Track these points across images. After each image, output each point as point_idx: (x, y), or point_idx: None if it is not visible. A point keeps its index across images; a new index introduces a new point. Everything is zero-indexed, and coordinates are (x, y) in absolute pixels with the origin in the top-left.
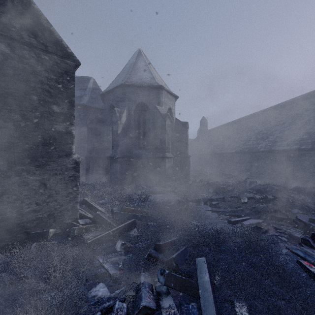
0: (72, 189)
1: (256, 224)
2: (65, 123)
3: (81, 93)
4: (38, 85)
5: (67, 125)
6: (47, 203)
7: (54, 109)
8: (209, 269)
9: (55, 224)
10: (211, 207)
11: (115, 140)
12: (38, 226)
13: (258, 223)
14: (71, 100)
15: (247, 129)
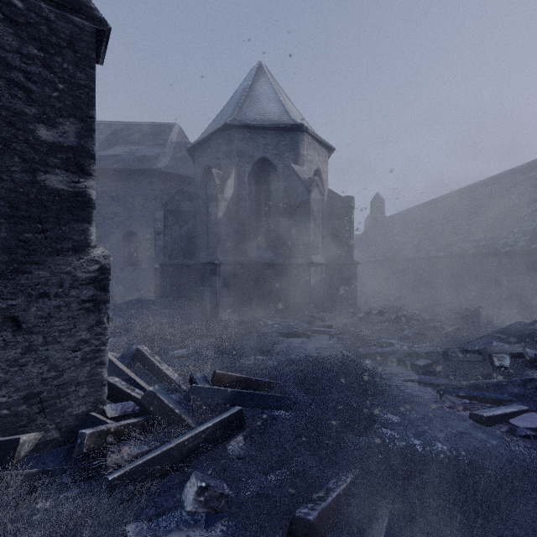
0: (88, 331)
1: None
2: (71, 171)
3: (157, 150)
4: None
5: (76, 175)
6: (22, 366)
7: (41, 133)
8: None
9: (45, 419)
10: (415, 372)
11: (213, 230)
12: None
13: None
14: (85, 114)
15: (468, 212)
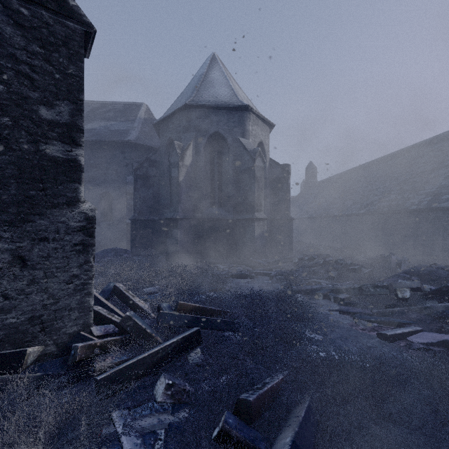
0: (78, 268)
1: (439, 343)
2: (65, 142)
3: (128, 125)
4: (7, 64)
5: (69, 146)
6: (27, 294)
7: (42, 112)
8: None
9: (45, 336)
10: (337, 304)
11: (175, 191)
12: (7, 340)
13: (443, 341)
14: (76, 98)
15: (383, 177)
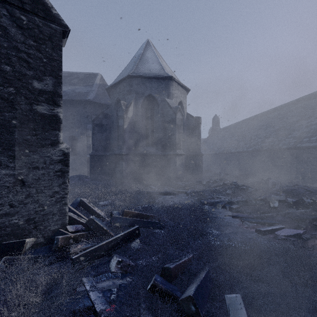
0: (58, 187)
1: (295, 235)
2: (50, 104)
3: (88, 89)
4: (12, 53)
5: (52, 106)
6: (25, 204)
7: (35, 84)
8: (249, 316)
9: (36, 232)
10: (231, 211)
11: (121, 135)
12: (12, 234)
13: (297, 234)
14: (57, 74)
15: (265, 126)
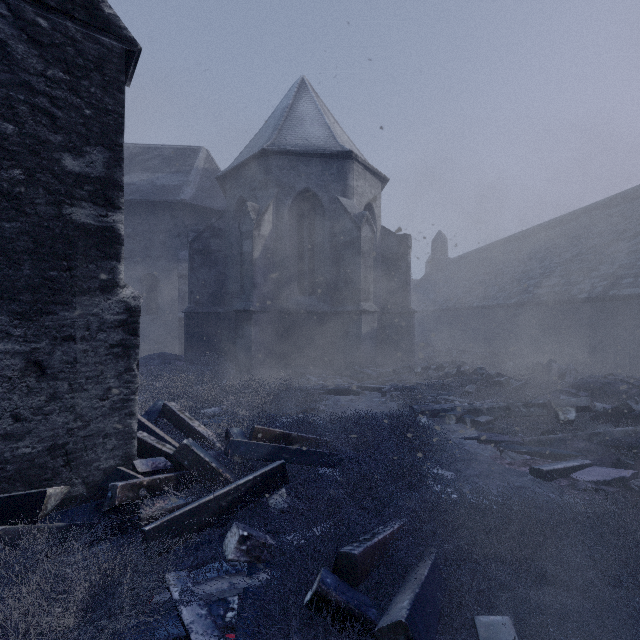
0: (117, 379)
1: (614, 482)
2: (98, 204)
3: (181, 179)
4: (19, 96)
5: (104, 209)
6: (46, 414)
7: (67, 162)
8: None
9: (70, 473)
10: (476, 430)
11: (248, 272)
12: (19, 477)
13: (620, 479)
14: (113, 142)
15: (542, 253)
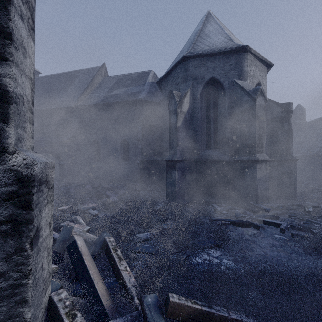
0: (5, 261)
1: None
2: None
3: (140, 88)
4: None
5: None
6: None
7: None
8: None
9: None
10: None
11: (174, 136)
12: None
13: None
14: None
15: None
